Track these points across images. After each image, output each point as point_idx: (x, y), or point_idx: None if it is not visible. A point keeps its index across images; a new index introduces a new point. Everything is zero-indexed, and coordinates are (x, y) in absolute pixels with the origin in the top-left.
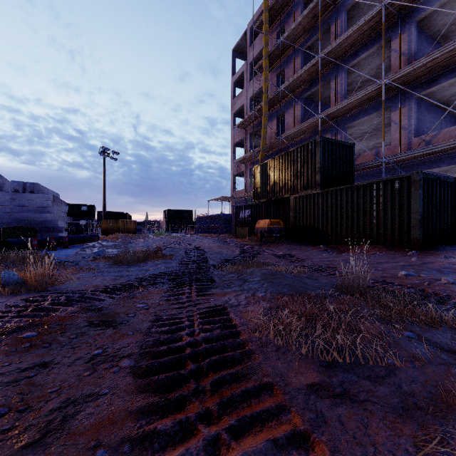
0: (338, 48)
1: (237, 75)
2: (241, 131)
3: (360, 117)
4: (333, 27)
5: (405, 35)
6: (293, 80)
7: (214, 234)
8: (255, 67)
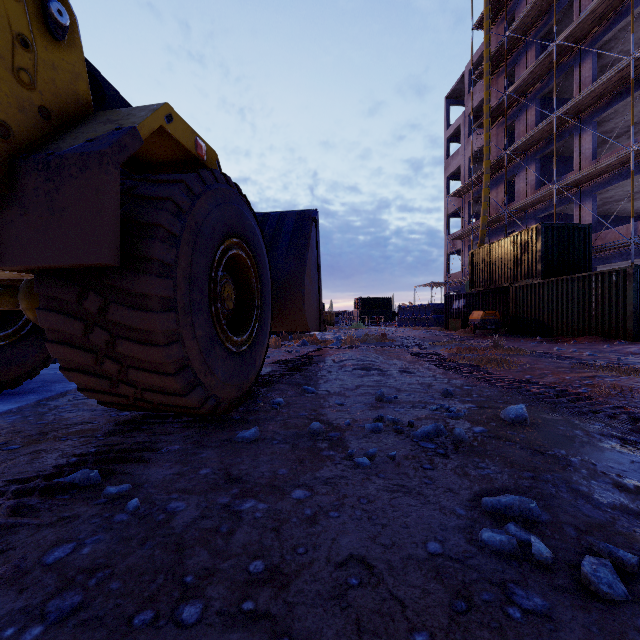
0: (579, 103)
1: (452, 129)
2: (456, 199)
3: (613, 183)
4: (578, 71)
5: None
6: (522, 142)
7: (422, 327)
8: (474, 125)
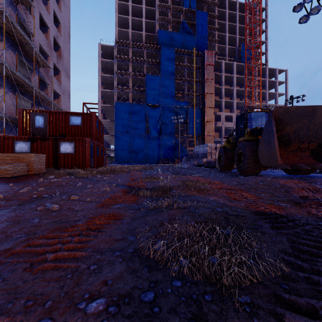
0: None
1: None
2: None
3: None
4: None
5: None
6: None
7: None
8: None
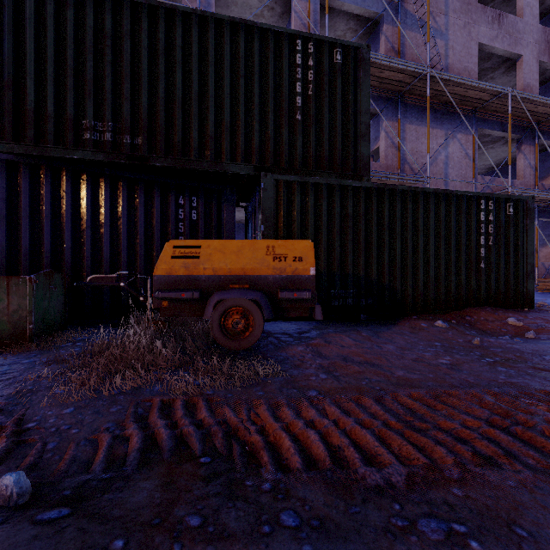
0: None
1: None
2: None
3: None
4: None
5: (310, 6)
6: None
7: None
8: None
